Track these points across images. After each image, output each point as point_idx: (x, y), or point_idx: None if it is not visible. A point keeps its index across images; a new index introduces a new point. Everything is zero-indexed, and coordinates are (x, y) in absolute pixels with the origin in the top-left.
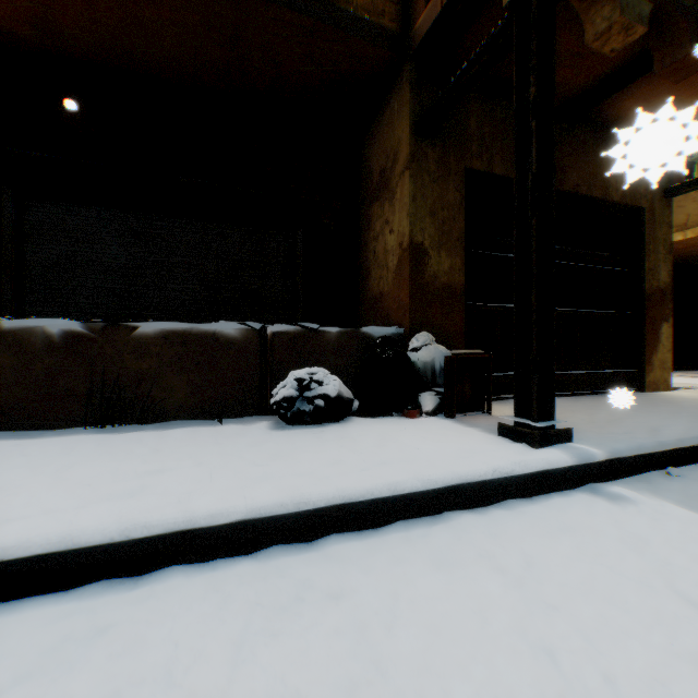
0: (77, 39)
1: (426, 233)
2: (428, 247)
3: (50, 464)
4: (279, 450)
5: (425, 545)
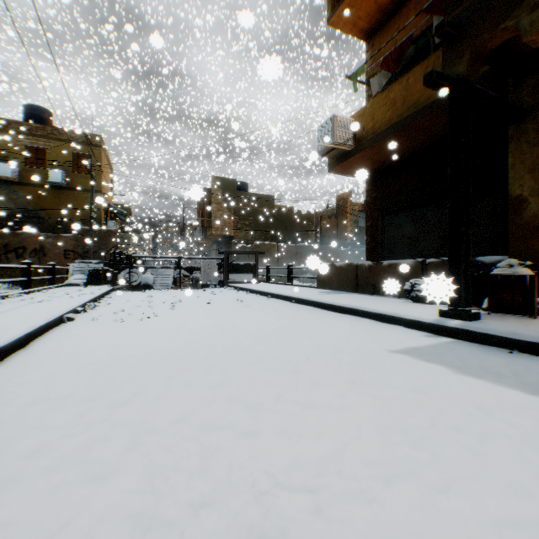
0: (386, 160)
1: (524, 187)
2: (525, 196)
3: (344, 296)
4: (378, 302)
5: (357, 319)
